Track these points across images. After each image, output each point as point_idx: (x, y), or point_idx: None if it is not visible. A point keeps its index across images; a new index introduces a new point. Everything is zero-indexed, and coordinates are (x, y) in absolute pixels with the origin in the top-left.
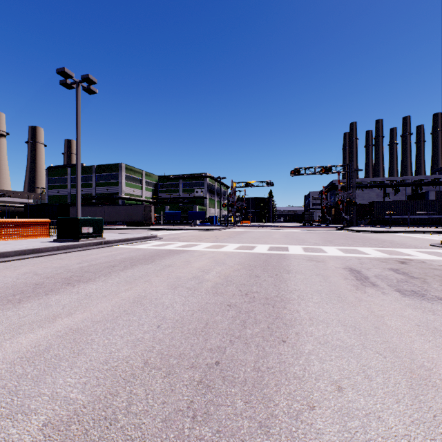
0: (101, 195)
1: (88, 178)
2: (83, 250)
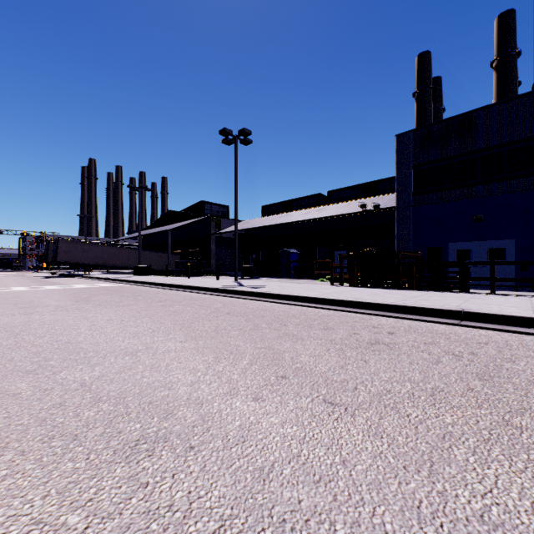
0: None
1: None
2: None
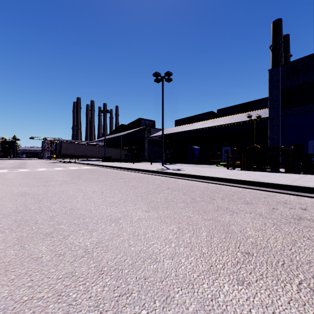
0: None
1: None
2: None
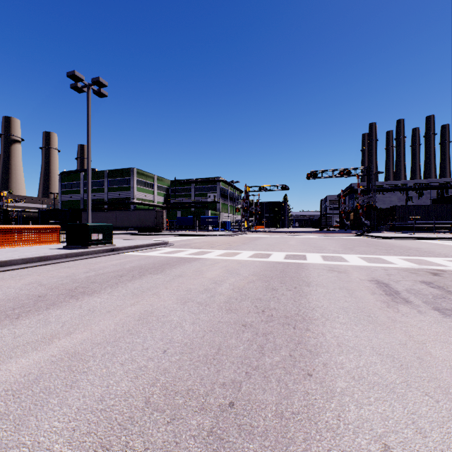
0: (113, 200)
1: (100, 183)
2: (92, 257)
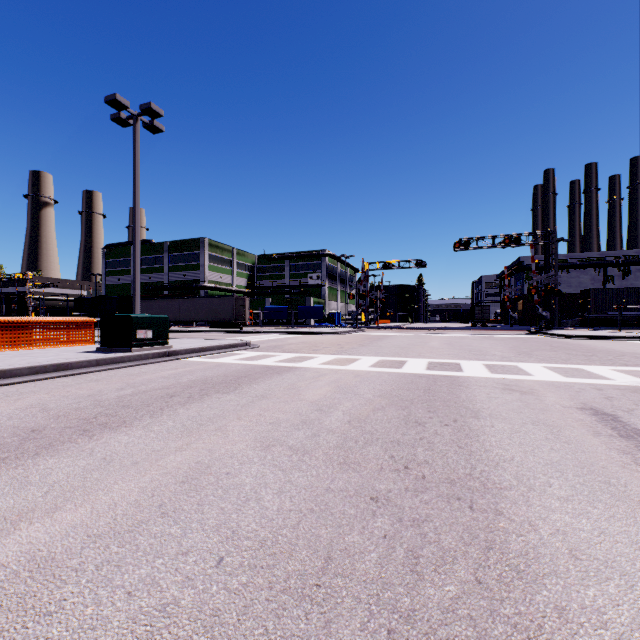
0: (176, 283)
1: (158, 260)
2: (136, 365)
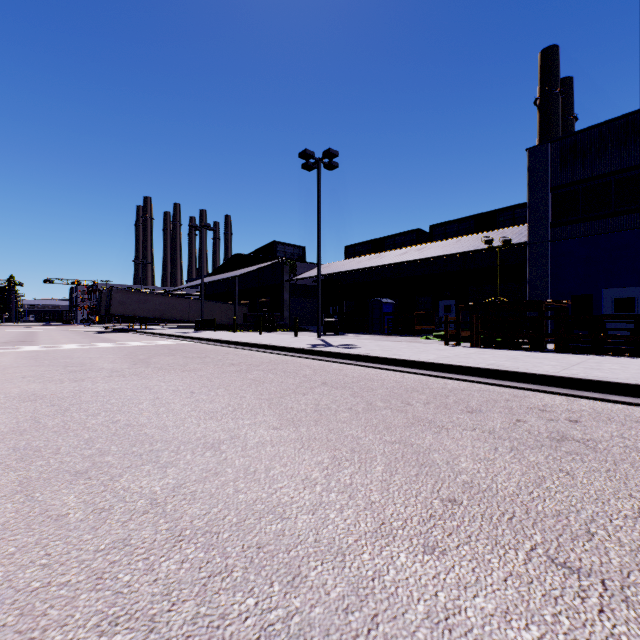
0: None
1: None
2: None
